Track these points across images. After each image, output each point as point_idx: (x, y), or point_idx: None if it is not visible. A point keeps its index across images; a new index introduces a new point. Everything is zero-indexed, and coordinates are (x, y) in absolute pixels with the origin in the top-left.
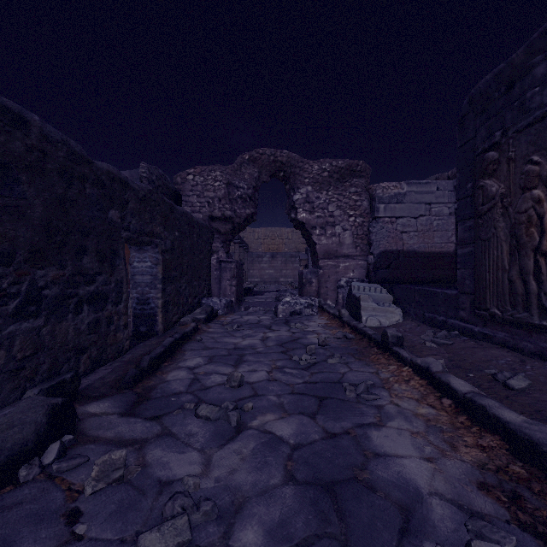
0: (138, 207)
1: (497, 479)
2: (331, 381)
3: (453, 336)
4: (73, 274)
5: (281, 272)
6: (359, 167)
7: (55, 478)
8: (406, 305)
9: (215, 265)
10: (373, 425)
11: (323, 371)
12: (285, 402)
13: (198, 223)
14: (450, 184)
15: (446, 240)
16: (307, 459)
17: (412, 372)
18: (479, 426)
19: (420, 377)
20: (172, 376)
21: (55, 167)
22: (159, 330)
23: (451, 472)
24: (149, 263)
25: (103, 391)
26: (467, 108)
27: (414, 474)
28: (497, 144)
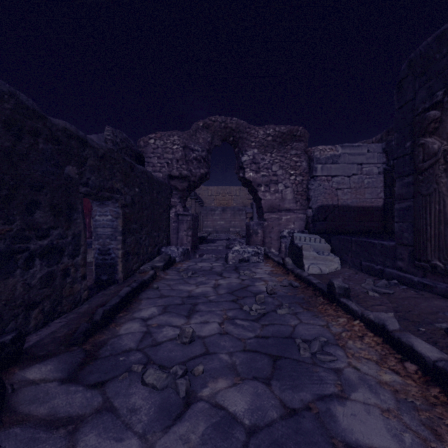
0: (98, 164)
1: None
2: (282, 336)
3: (392, 285)
4: (23, 229)
5: (230, 223)
6: (299, 132)
7: None
8: (343, 254)
9: (174, 218)
10: (336, 396)
11: (273, 323)
12: (238, 363)
13: (158, 181)
14: (379, 146)
15: (375, 196)
16: None
17: (364, 326)
18: None
19: (373, 333)
20: (125, 329)
21: None
22: (119, 278)
23: None
24: (109, 217)
25: (51, 348)
26: (406, 72)
27: None
28: (439, 103)
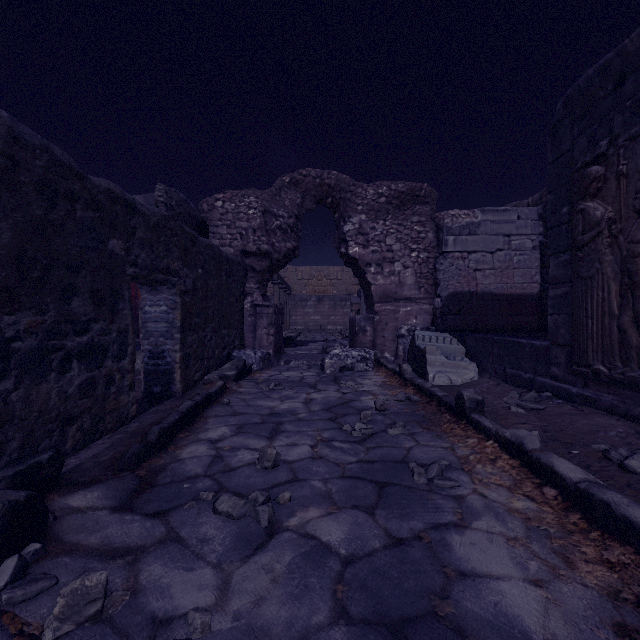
0: (149, 236)
1: (639, 618)
2: (393, 460)
3: (544, 398)
4: (58, 321)
5: (329, 318)
6: (423, 191)
7: (3, 614)
8: (482, 359)
9: (249, 310)
10: (453, 525)
11: (382, 445)
12: (334, 491)
13: (228, 259)
14: (534, 211)
15: (529, 280)
16: (364, 581)
17: (498, 448)
18: (601, 531)
19: (509, 455)
20: (188, 452)
21: (31, 180)
22: (177, 390)
23: (571, 604)
24: (164, 307)
25: (96, 473)
26: (562, 113)
27: (519, 608)
28: (603, 156)
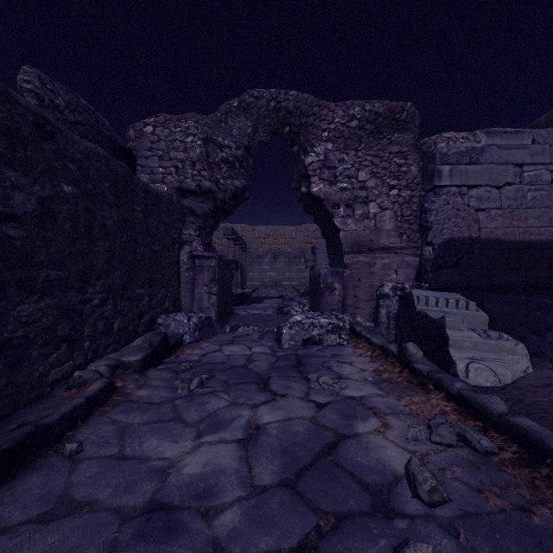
0: None
1: None
2: None
3: None
4: None
5: (284, 274)
6: (405, 113)
7: None
8: (525, 334)
9: (187, 262)
10: None
11: None
12: None
13: (149, 190)
14: None
15: (547, 222)
16: None
17: None
18: None
19: None
20: None
21: None
22: None
23: None
24: None
25: None
26: None
27: None
28: None
